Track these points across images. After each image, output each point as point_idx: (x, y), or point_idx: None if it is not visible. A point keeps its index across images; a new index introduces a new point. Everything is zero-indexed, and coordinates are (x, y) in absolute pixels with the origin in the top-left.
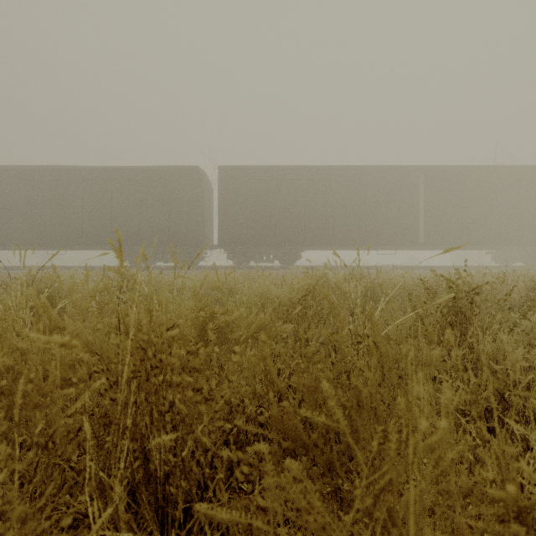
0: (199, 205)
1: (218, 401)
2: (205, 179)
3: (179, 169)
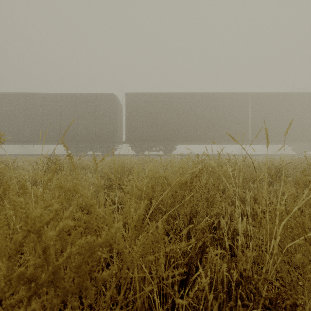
0: (114, 117)
1: None
2: (117, 101)
3: (101, 95)
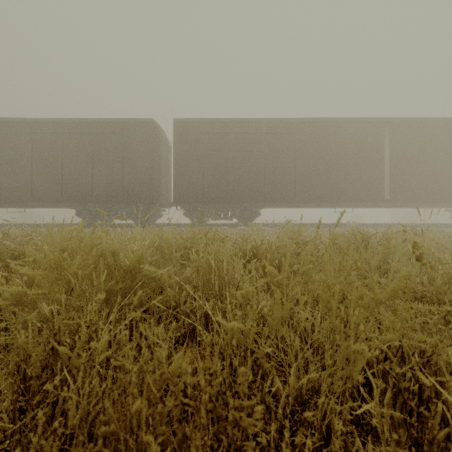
0: (155, 160)
1: None
2: (162, 135)
3: (133, 122)
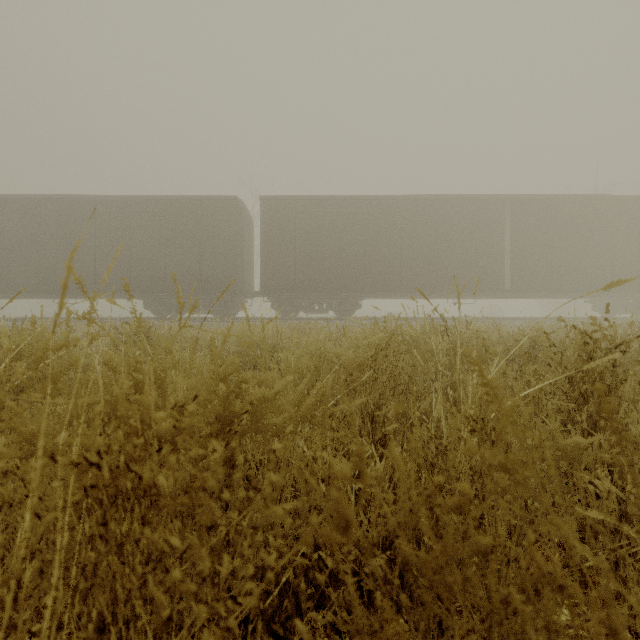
0: (237, 243)
1: (247, 534)
2: (244, 212)
3: (213, 199)
